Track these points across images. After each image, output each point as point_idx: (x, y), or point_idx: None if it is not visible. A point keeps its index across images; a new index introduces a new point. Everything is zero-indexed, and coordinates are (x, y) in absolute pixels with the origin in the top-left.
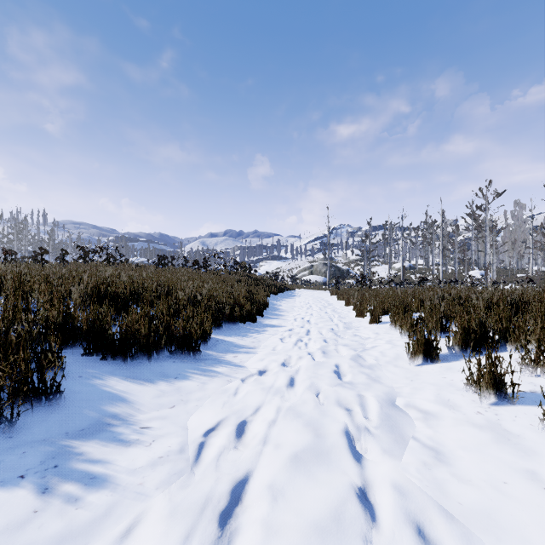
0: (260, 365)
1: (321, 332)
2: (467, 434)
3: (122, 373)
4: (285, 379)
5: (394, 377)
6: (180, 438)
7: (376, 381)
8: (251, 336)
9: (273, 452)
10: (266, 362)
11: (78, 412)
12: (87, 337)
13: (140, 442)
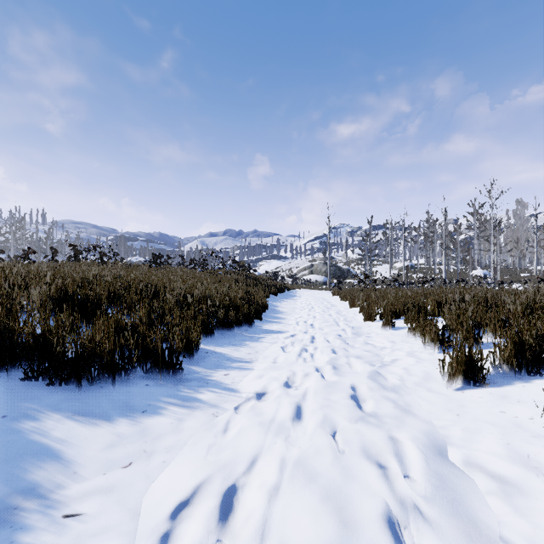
0: (256, 389)
1: (328, 340)
2: None
3: (70, 406)
4: (289, 413)
5: (432, 409)
6: (121, 542)
7: (411, 415)
8: (247, 346)
9: None
10: (264, 383)
11: None
12: (28, 356)
13: None
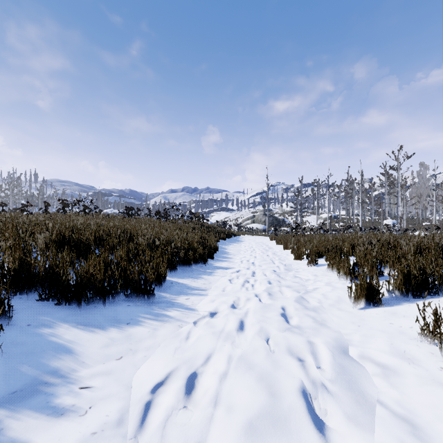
0: (210, 308)
1: (265, 274)
2: (438, 398)
3: (74, 319)
4: (235, 324)
5: (341, 322)
6: (120, 403)
7: (324, 326)
8: (203, 278)
9: (224, 426)
10: (216, 305)
11: (15, 369)
12: (42, 283)
13: (74, 409)
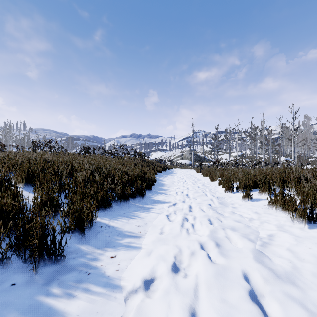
0: (141, 284)
1: (203, 211)
2: None
3: None
4: None
5: None
6: None
7: None
8: (138, 217)
9: None
10: (150, 273)
11: None
12: None
13: None
